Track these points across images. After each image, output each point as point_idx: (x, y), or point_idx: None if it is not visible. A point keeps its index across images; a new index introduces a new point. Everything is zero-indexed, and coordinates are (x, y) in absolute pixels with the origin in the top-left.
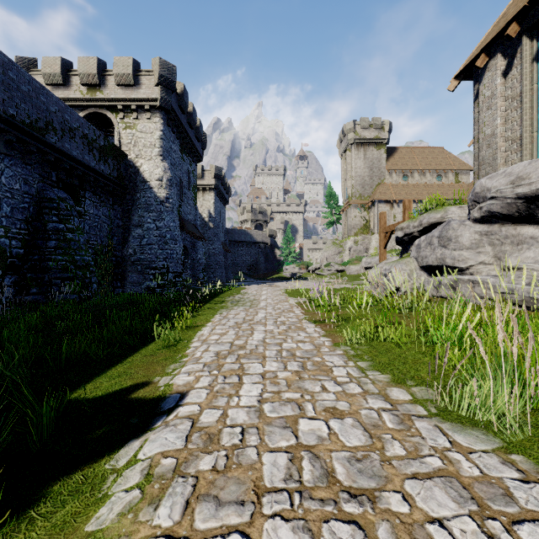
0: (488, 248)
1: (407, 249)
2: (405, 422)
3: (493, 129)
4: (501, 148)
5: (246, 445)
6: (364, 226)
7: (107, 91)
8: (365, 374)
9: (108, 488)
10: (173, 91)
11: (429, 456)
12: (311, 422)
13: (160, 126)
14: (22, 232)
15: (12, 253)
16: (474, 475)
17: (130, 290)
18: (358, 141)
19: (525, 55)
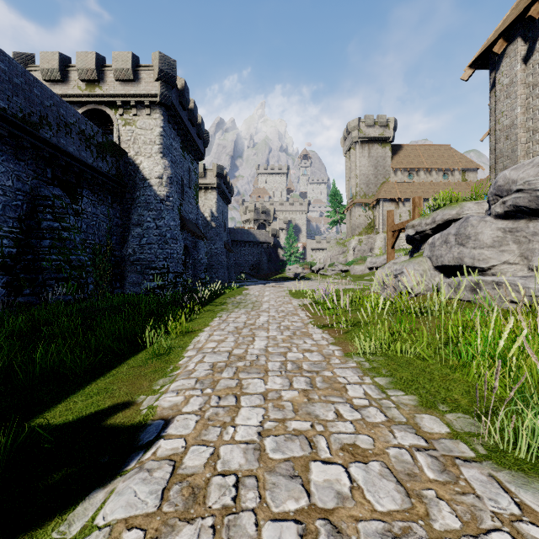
0: (512, 246)
1: (418, 248)
2: (449, 469)
3: (513, 119)
4: (521, 139)
5: (240, 507)
6: (368, 226)
7: (106, 87)
8: (386, 394)
9: None
10: (173, 86)
11: (494, 532)
12: (326, 468)
13: (160, 123)
14: (14, 231)
15: (3, 253)
16: None
17: (130, 290)
18: (362, 138)
19: None
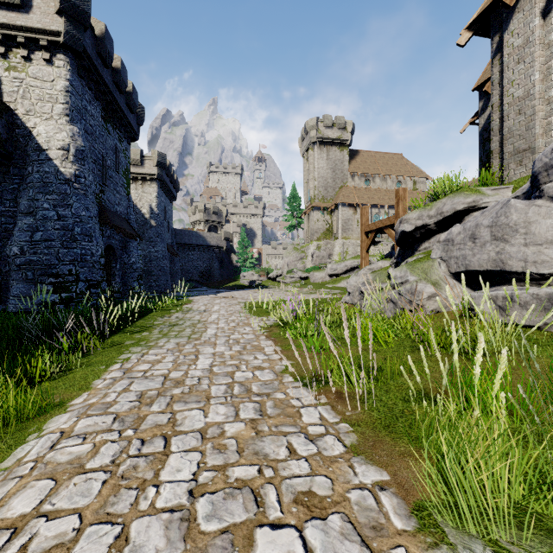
0: None
1: (412, 249)
2: None
3: (528, 88)
4: (540, 113)
5: None
6: (327, 231)
7: None
8: None
9: None
10: (85, 26)
11: None
12: None
13: (66, 74)
14: None
15: None
16: None
17: (15, 307)
18: (321, 139)
19: None
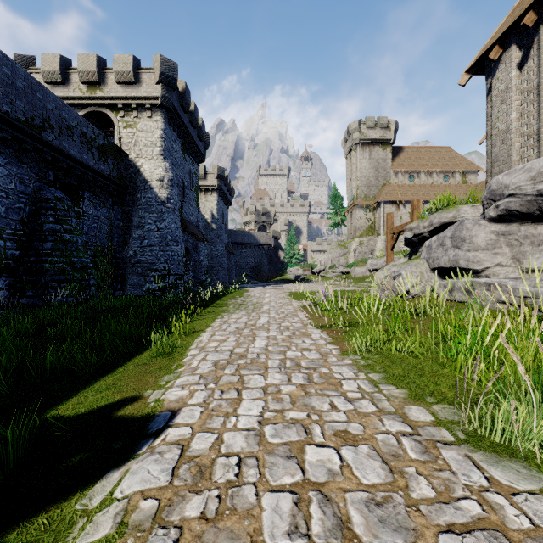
0: (505, 248)
1: (416, 251)
2: (430, 451)
3: (508, 124)
4: (516, 144)
5: (243, 481)
6: (369, 228)
7: (107, 89)
8: (379, 388)
9: (73, 538)
10: (174, 89)
11: (464, 499)
12: (319, 450)
13: (161, 125)
14: (17, 233)
15: (7, 255)
16: (524, 527)
17: (131, 292)
18: (363, 140)
19: (542, 45)
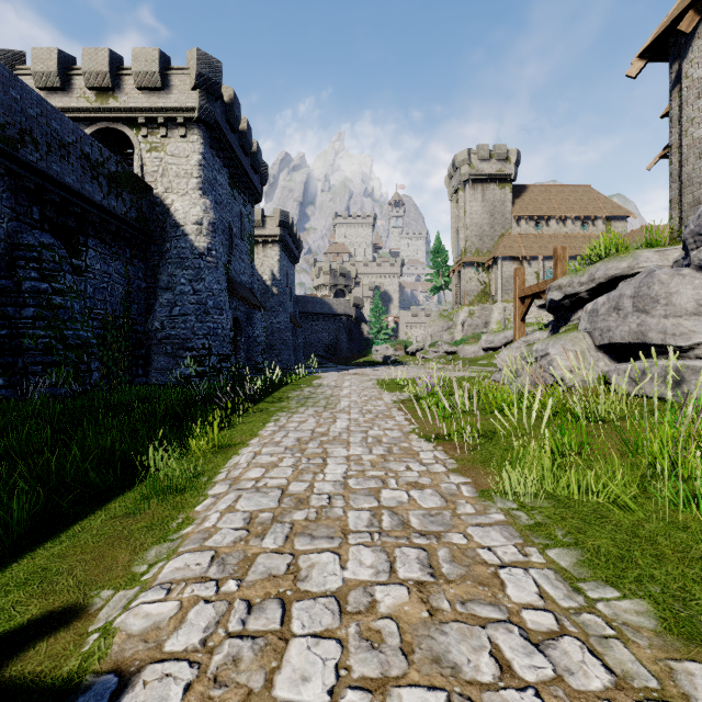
0: None
1: (565, 319)
2: None
3: None
4: None
5: None
6: (482, 293)
7: (123, 97)
8: (585, 596)
9: None
10: (217, 97)
11: None
12: None
13: (199, 148)
14: None
15: None
16: None
17: (156, 379)
18: (474, 176)
19: None
